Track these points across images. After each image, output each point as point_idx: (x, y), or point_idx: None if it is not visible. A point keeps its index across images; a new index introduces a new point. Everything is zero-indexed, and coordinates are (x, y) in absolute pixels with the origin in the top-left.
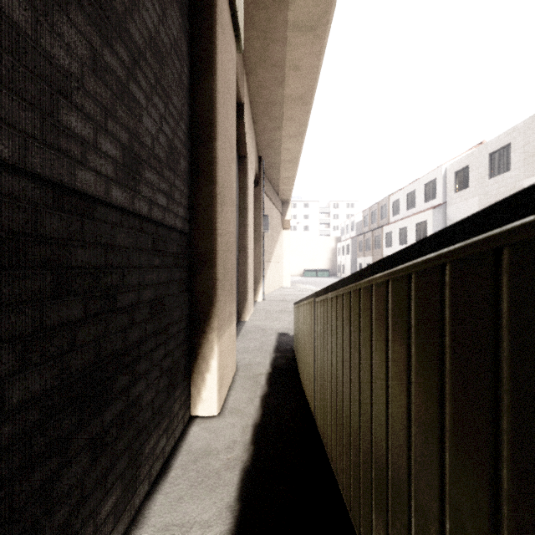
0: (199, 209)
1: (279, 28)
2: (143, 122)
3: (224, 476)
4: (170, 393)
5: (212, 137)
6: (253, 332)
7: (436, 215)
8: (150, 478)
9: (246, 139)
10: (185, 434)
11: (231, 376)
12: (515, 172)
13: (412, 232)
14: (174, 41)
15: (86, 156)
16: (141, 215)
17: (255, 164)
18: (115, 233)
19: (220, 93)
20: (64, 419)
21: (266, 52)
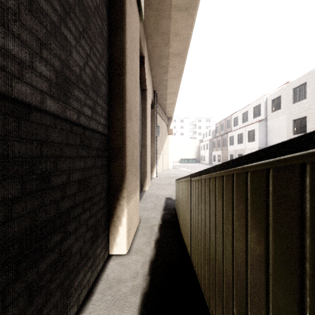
0: (114, 119)
1: (166, 8)
2: (73, 56)
3: (130, 299)
4: (94, 241)
5: (123, 72)
6: (150, 197)
7: (260, 126)
8: (79, 302)
9: (146, 78)
10: (105, 267)
11: (136, 226)
12: (309, 99)
13: (246, 136)
14: (97, 6)
15: (23, 73)
16: (71, 120)
17: (151, 95)
18: (49, 132)
19: (128, 43)
20: (1, 275)
21: (158, 24)
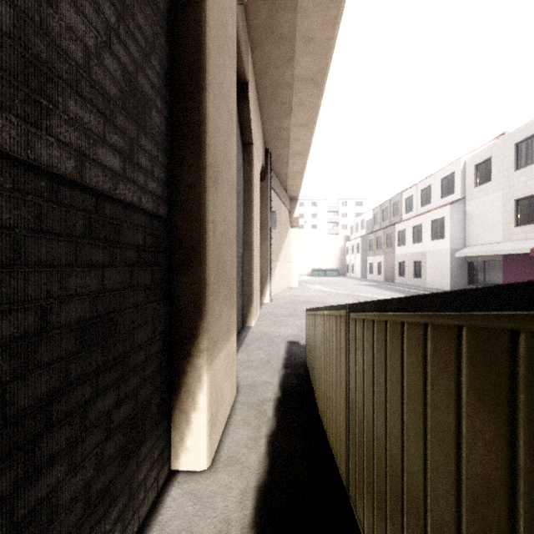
0: (182, 186)
1: None
2: (61, 12)
3: None
4: (131, 455)
5: (200, 86)
6: (259, 340)
7: (455, 211)
8: None
9: (251, 123)
10: (159, 502)
11: (229, 404)
12: None
13: (427, 230)
14: None
15: None
16: (56, 173)
17: (262, 155)
18: None
19: (211, 29)
20: None
21: (273, 21)
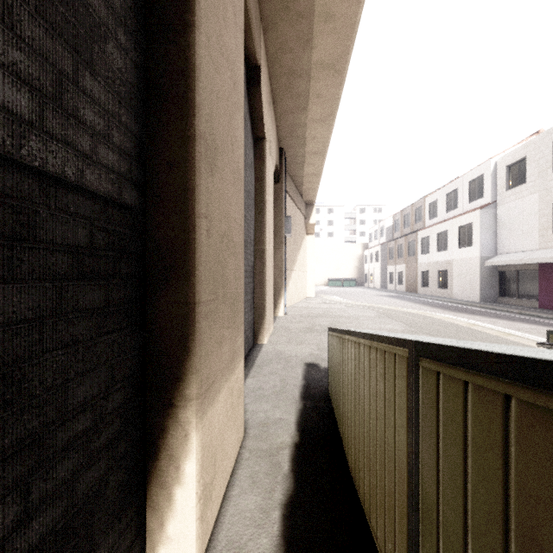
0: (161, 164)
1: None
2: None
3: None
4: None
5: (187, 22)
6: (272, 361)
7: (484, 216)
8: None
9: (263, 114)
10: None
11: (233, 455)
12: None
13: (454, 237)
14: None
15: None
16: None
17: (275, 154)
18: None
19: None
20: None
21: None
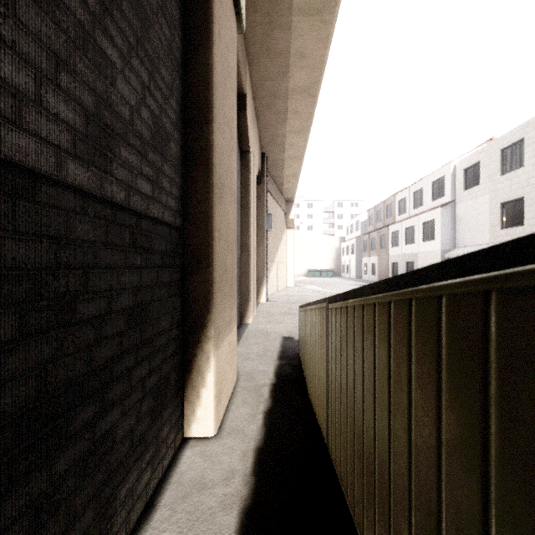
0: (193, 201)
1: (284, 11)
2: (117, 87)
3: (219, 518)
4: (157, 416)
5: (208, 118)
6: (256, 336)
7: (445, 213)
8: (129, 525)
9: (248, 132)
10: (176, 460)
11: (231, 388)
12: (529, 168)
13: (419, 231)
14: (162, 1)
15: (21, 114)
16: (115, 202)
17: (258, 160)
18: (73, 223)
19: (217, 69)
20: None
21: (269, 39)
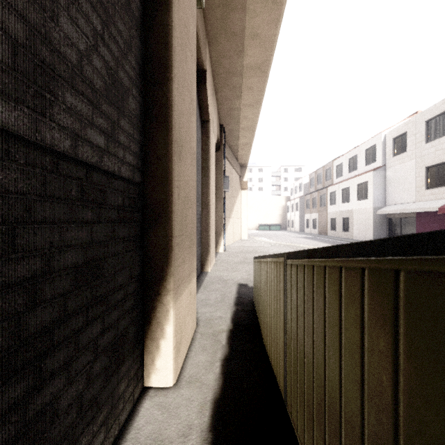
0: (153, 157)
1: None
2: (60, 25)
3: None
4: (113, 373)
5: (167, 78)
6: (215, 283)
7: (376, 176)
8: None
9: (208, 104)
10: (134, 412)
11: (190, 334)
12: None
13: (354, 192)
14: None
15: None
16: (57, 150)
17: (217, 130)
18: None
19: (176, 31)
20: None
21: (226, 20)
